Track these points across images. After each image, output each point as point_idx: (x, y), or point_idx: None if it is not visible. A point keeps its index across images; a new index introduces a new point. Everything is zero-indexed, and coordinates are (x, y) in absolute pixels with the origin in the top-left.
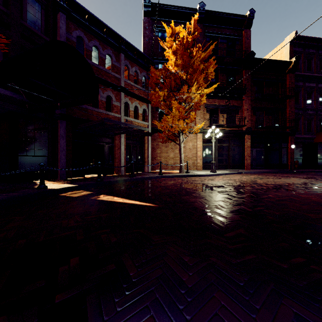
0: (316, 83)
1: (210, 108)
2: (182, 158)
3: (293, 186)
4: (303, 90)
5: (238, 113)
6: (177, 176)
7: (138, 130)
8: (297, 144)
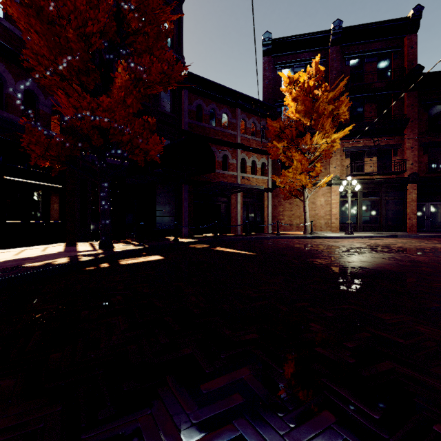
0: None
1: (350, 151)
2: (307, 217)
3: (431, 250)
4: None
5: (395, 154)
6: (298, 238)
7: (253, 188)
8: None
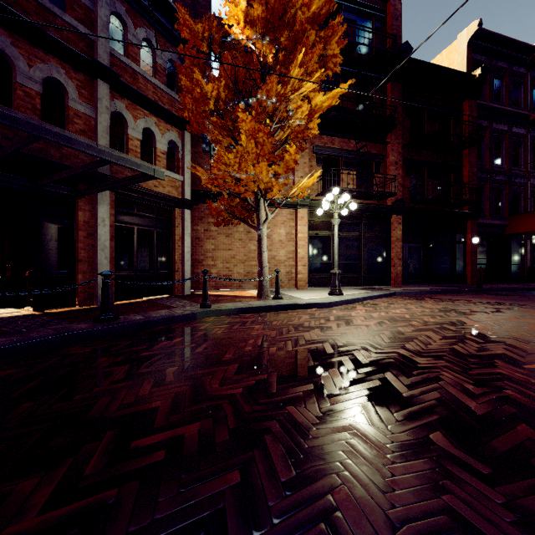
0: (508, 125)
1: (323, 155)
2: (264, 262)
3: None
4: (488, 135)
5: (378, 170)
6: (252, 311)
7: (134, 176)
8: (478, 236)
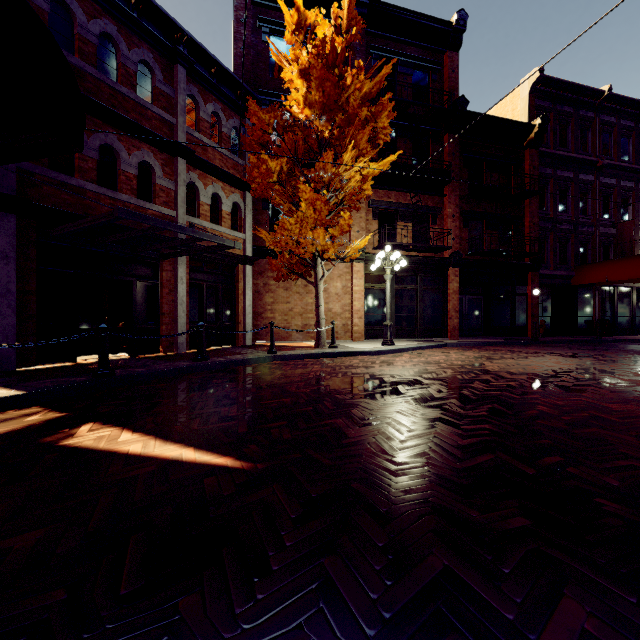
0: (574, 172)
1: (379, 209)
2: (321, 315)
3: (567, 377)
4: (552, 183)
5: (435, 222)
6: (311, 357)
7: (216, 246)
8: (542, 287)
